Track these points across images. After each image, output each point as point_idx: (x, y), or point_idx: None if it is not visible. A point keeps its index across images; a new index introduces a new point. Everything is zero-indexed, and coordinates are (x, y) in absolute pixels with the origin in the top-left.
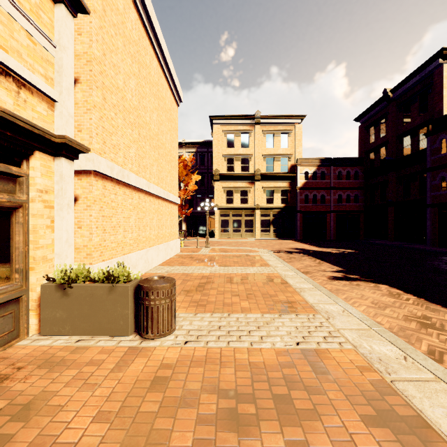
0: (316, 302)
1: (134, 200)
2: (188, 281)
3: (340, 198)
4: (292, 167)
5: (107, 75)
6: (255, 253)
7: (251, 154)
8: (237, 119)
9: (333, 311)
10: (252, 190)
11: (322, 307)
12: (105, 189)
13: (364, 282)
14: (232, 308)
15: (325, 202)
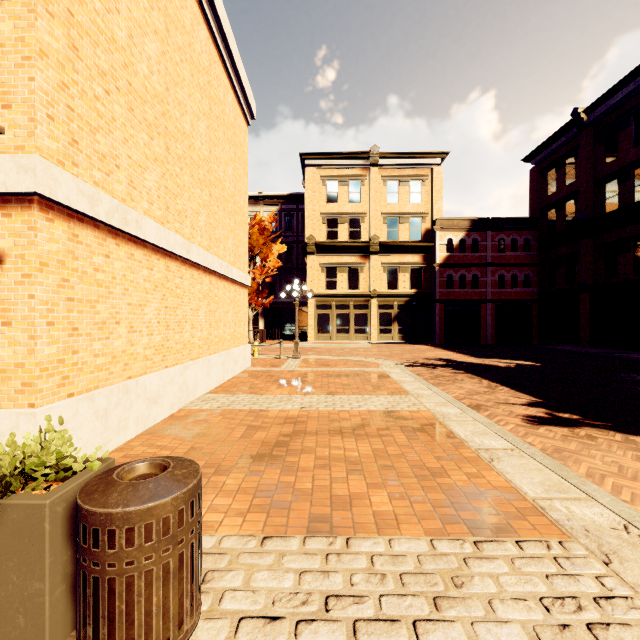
0: (540, 492)
1: (155, 271)
2: (258, 429)
3: (502, 280)
4: (428, 232)
5: (82, 2)
6: (375, 367)
7: (365, 213)
8: (342, 158)
9: (600, 526)
10: (366, 268)
11: (566, 513)
12: (75, 242)
13: (597, 430)
14: (353, 514)
15: (479, 287)
